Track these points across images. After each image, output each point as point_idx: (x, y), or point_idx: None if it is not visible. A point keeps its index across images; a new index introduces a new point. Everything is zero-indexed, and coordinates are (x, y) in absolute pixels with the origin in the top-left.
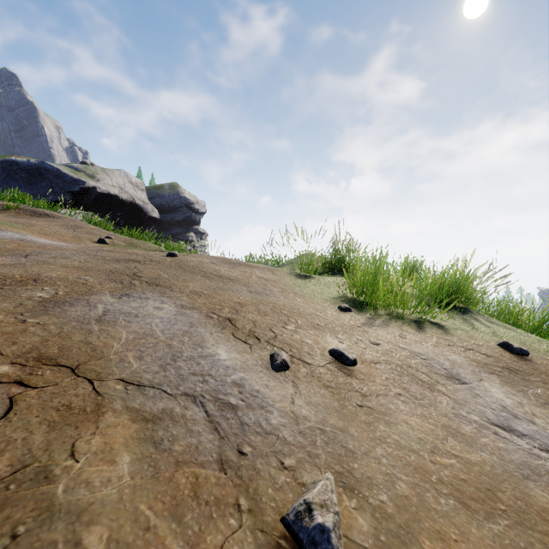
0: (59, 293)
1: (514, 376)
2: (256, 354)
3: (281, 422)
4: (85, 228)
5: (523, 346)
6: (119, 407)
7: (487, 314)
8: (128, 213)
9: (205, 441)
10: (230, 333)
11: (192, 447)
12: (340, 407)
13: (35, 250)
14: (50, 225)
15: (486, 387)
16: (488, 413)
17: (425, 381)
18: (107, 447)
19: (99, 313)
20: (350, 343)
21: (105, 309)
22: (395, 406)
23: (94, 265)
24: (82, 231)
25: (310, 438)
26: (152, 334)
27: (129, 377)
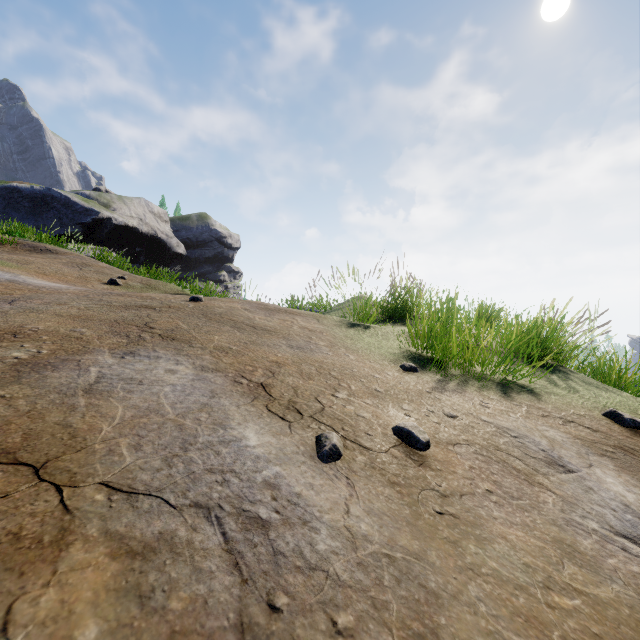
0: (42, 352)
1: (630, 458)
2: (298, 436)
3: (332, 547)
4: (94, 266)
5: (635, 416)
6: (95, 533)
7: (581, 372)
8: (149, 248)
9: (219, 588)
10: (263, 405)
11: (198, 601)
12: (412, 517)
13: (25, 293)
14: (51, 262)
15: (599, 476)
16: (609, 517)
17: (520, 469)
18: (64, 609)
19: (91, 380)
20: (419, 416)
21: (99, 373)
22: (486, 511)
23: (96, 313)
24: (90, 270)
25: (373, 573)
26: (158, 409)
27: (118, 480)
